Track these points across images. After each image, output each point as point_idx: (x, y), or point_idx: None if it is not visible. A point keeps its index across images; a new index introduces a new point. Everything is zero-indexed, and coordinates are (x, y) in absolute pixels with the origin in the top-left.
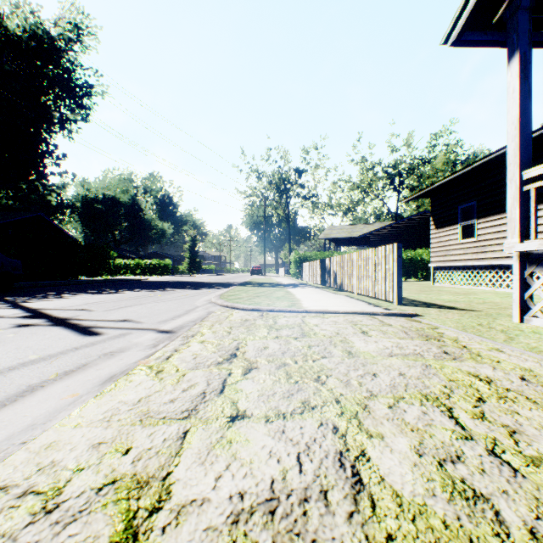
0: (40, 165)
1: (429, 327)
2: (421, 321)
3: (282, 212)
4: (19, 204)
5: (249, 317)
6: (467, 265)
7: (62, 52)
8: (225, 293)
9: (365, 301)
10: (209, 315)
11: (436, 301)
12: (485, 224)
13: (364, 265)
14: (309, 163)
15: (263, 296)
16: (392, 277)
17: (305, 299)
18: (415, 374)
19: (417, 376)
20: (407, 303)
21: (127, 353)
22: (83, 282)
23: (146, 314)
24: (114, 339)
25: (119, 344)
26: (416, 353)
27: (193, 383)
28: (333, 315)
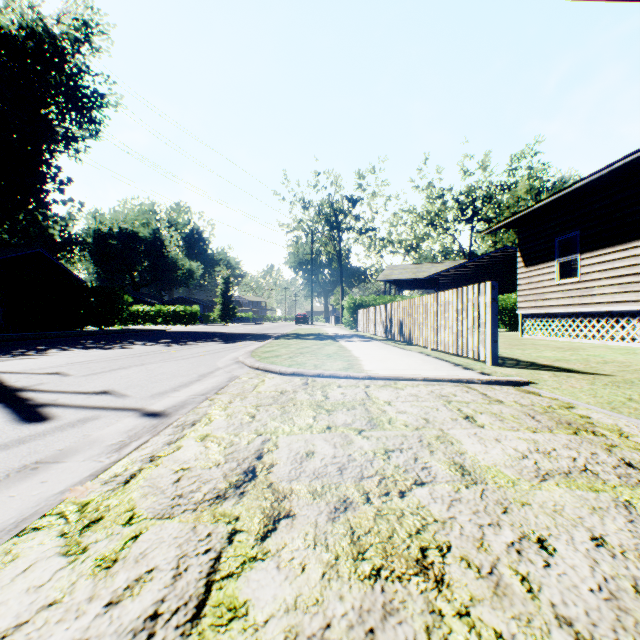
0: (40, 191)
1: (559, 404)
2: (539, 392)
3: (333, 249)
4: (18, 240)
5: (286, 387)
6: (567, 311)
7: (66, 54)
8: (259, 348)
9: (448, 361)
10: (230, 382)
11: (540, 360)
12: (592, 260)
13: (441, 312)
14: (365, 190)
15: (309, 353)
16: (483, 328)
17: (365, 358)
18: (626, 540)
19: (634, 546)
20: (503, 362)
21: (63, 465)
22: (86, 333)
23: (140, 381)
24: (61, 431)
25: (62, 443)
26: (581, 468)
27: (141, 573)
28: (410, 383)
